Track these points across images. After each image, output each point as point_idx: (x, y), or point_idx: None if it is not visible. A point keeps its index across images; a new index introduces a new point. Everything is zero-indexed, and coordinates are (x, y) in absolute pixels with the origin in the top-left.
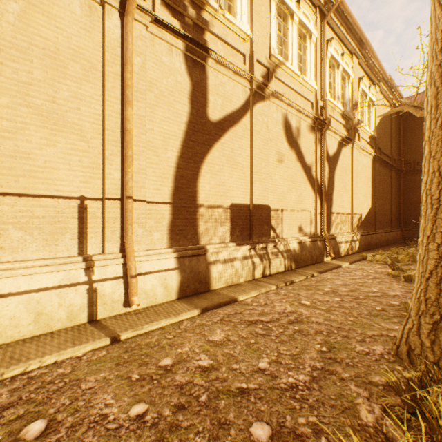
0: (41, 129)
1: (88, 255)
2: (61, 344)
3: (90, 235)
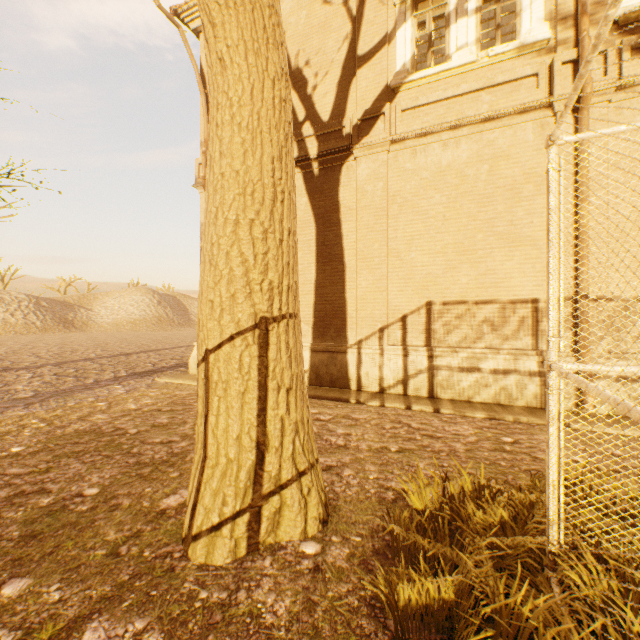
0: (501, 249)
1: (539, 350)
2: (517, 413)
3: (541, 333)
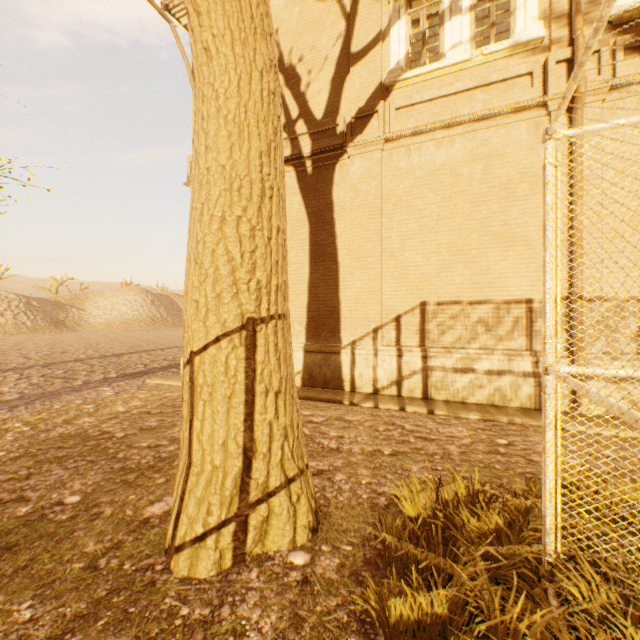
0: (495, 249)
1: (533, 351)
2: (512, 414)
3: (535, 334)
